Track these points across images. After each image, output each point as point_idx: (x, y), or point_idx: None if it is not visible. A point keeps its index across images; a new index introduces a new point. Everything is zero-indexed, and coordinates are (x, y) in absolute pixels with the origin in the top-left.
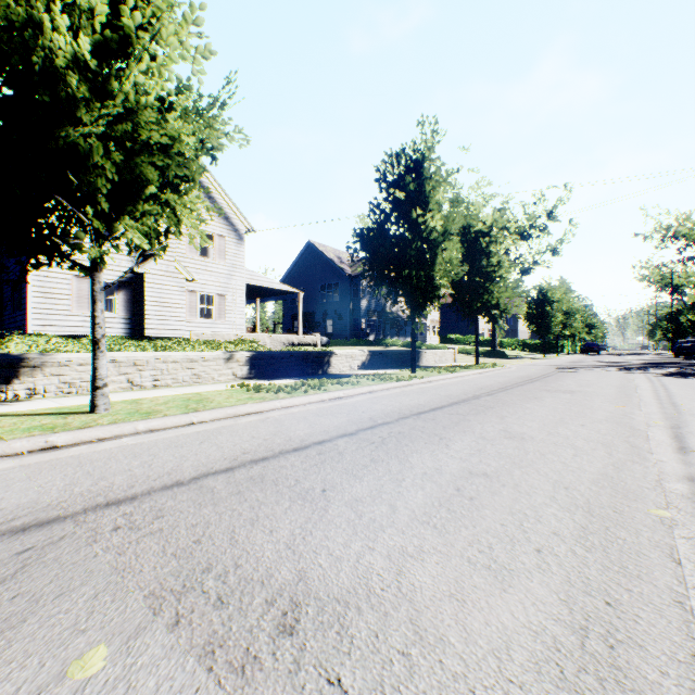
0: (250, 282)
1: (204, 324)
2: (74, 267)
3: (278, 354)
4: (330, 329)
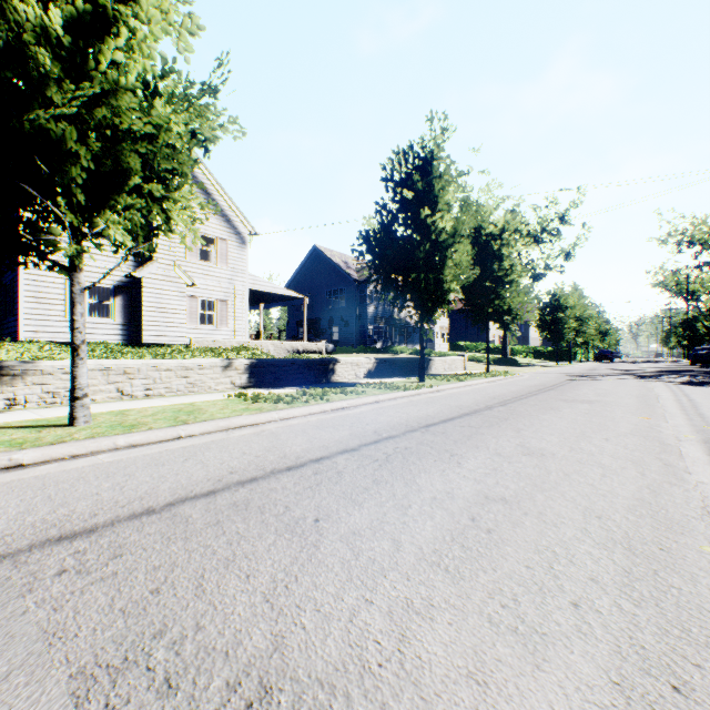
0: (253, 287)
1: (205, 330)
2: (53, 267)
3: (279, 362)
4: (336, 336)
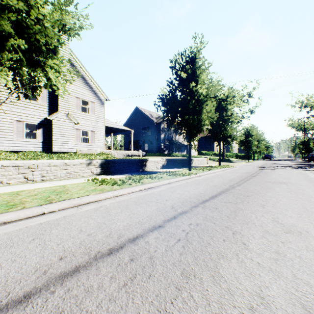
0: (107, 125)
1: (84, 145)
2: None
3: (117, 161)
4: (146, 148)
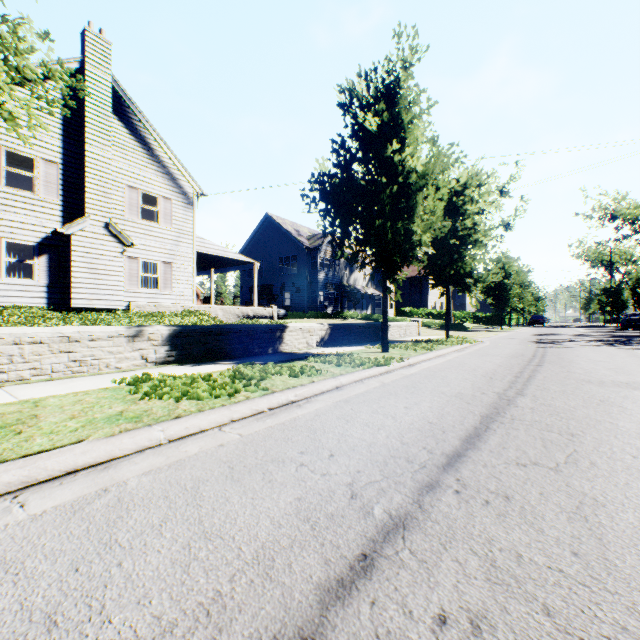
0: (200, 250)
1: (147, 294)
2: None
3: (212, 329)
4: (288, 302)
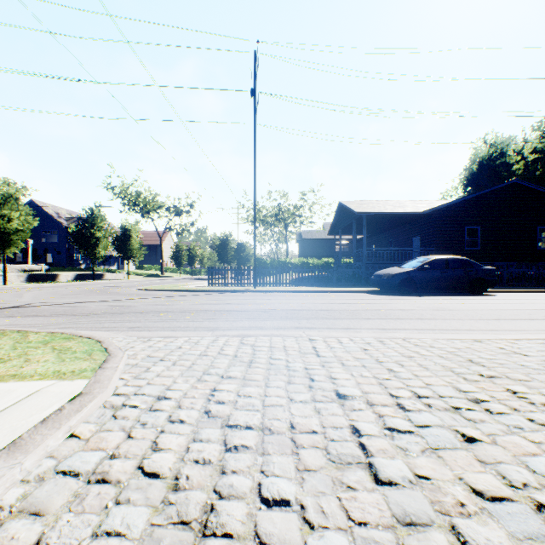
0: None
1: None
2: None
3: (37, 274)
4: (49, 259)
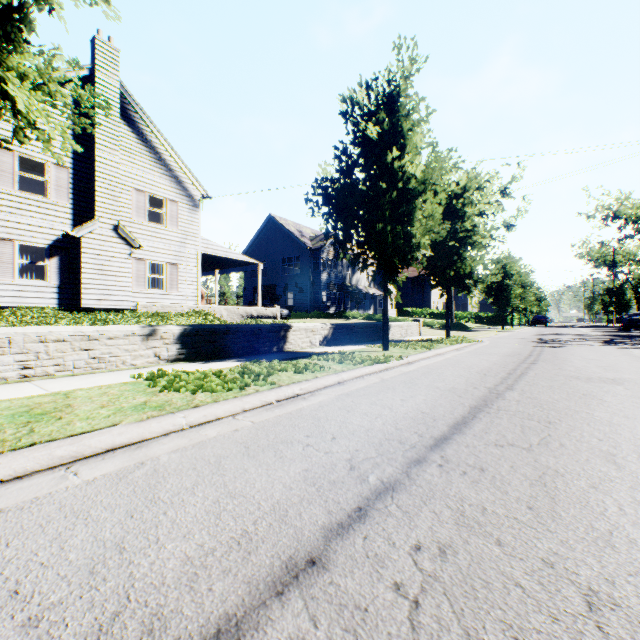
0: (205, 251)
1: (154, 294)
2: None
3: (220, 328)
4: (291, 302)
